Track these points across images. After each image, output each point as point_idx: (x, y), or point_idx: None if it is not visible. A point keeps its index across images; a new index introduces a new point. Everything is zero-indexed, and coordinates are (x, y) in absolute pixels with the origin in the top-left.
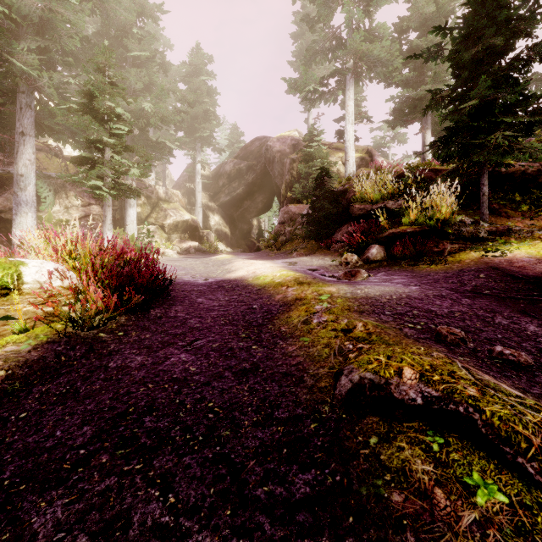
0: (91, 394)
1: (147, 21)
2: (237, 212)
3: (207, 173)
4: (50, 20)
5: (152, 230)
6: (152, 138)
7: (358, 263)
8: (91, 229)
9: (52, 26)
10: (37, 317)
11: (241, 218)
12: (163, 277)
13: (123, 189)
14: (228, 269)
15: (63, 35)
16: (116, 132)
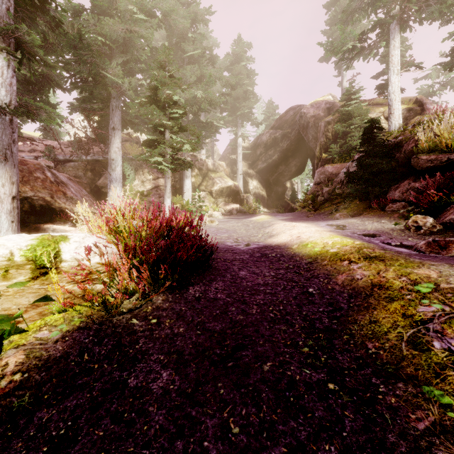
0: (87, 453)
1: (200, 28)
2: (272, 176)
3: (246, 145)
4: (130, 39)
5: (203, 196)
6: (203, 120)
7: (436, 228)
8: (158, 197)
9: (132, 44)
10: (66, 302)
11: (276, 182)
12: (203, 248)
13: (179, 163)
14: (269, 233)
15: (139, 49)
16: (173, 116)
